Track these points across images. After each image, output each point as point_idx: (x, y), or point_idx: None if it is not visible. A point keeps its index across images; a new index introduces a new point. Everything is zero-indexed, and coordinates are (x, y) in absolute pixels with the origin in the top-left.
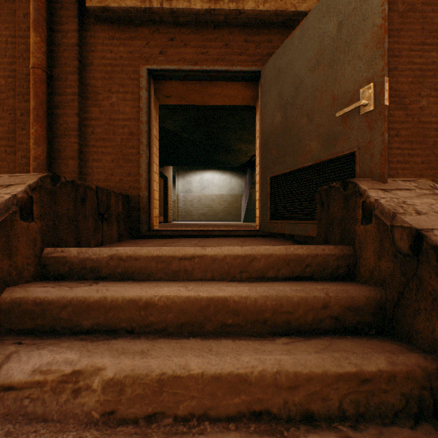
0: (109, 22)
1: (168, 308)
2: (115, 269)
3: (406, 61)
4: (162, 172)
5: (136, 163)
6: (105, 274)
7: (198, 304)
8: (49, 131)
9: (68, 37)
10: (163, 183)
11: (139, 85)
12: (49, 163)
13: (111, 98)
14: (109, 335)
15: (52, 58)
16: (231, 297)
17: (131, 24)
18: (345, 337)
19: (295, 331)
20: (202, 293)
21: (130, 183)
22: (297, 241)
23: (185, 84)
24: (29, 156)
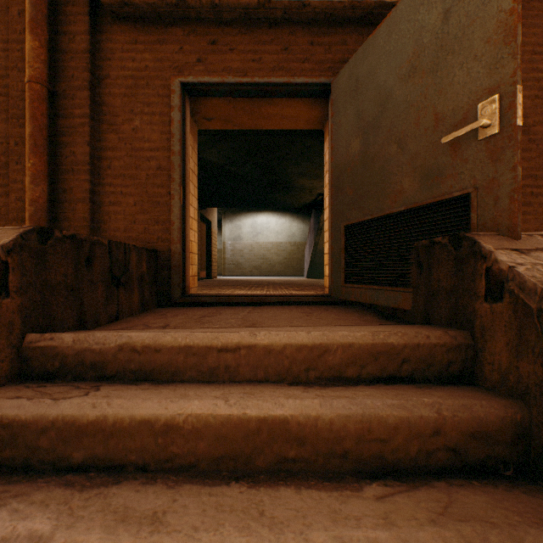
0: (131, 20)
1: (198, 434)
2: (126, 364)
3: (528, 68)
4: (204, 215)
5: (166, 207)
6: (111, 371)
7: (244, 427)
8: (52, 165)
9: (76, 42)
10: (206, 229)
11: (170, 104)
12: (52, 208)
13: (133, 122)
14: (110, 475)
15: (55, 69)
16: (294, 417)
17: (159, 24)
18: (471, 484)
19: (392, 469)
20: (251, 411)
21: (158, 233)
22: (382, 313)
23: (232, 102)
24: (25, 198)
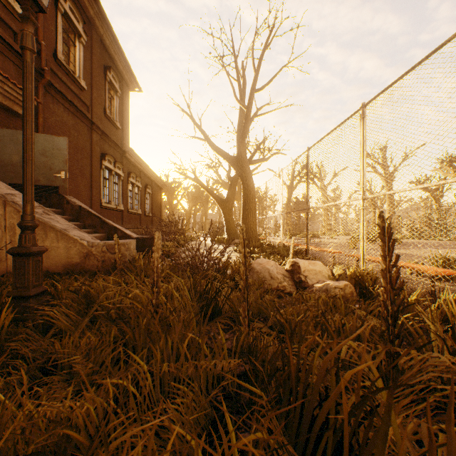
0: None
1: None
2: None
3: None
4: None
5: None
6: None
7: None
8: None
9: None
10: None
11: None
12: None
13: None
14: None
15: None
16: None
17: None
18: None
19: None
20: None
21: None
22: None
23: None
24: None
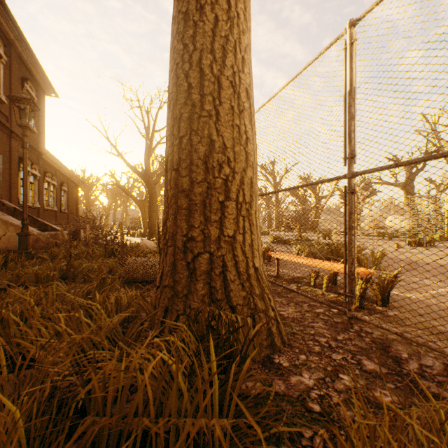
0: None
1: None
2: None
3: None
4: None
5: None
6: None
7: None
8: None
9: None
10: None
11: None
12: None
13: None
14: None
15: None
16: None
17: None
18: None
19: None
20: None
21: None
22: None
23: None
24: None
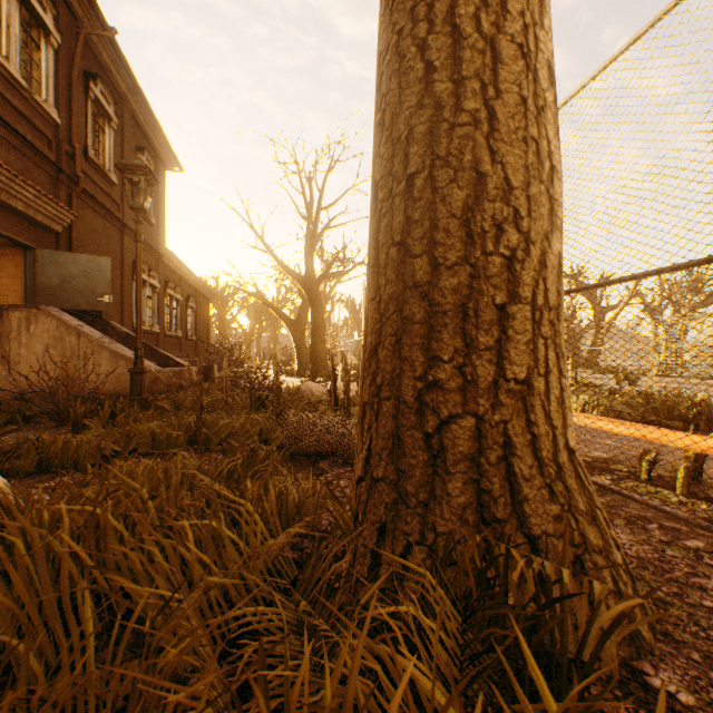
0: None
1: None
2: None
3: None
4: None
5: None
6: None
7: None
8: None
9: None
10: None
11: None
12: None
13: None
14: None
15: None
16: None
17: None
18: None
19: None
20: None
21: None
22: None
23: None
24: None
